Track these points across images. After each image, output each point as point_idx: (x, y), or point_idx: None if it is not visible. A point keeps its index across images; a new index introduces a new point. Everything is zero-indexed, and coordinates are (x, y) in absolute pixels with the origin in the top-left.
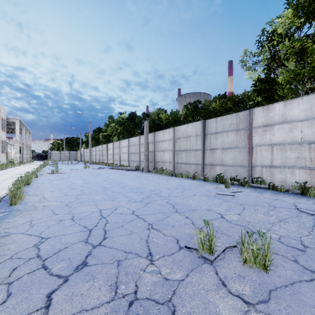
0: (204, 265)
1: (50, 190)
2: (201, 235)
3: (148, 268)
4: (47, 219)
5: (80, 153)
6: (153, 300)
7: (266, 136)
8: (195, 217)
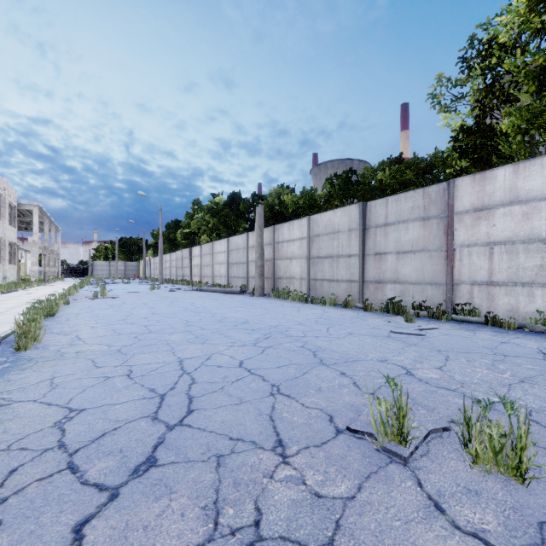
0: (390, 467)
1: (91, 326)
2: (381, 405)
3: (278, 473)
4: (81, 376)
5: (144, 264)
6: (295, 542)
7: (479, 229)
8: (357, 373)
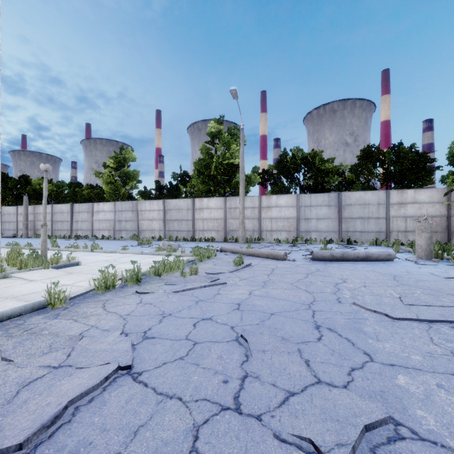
0: None
1: None
2: None
3: None
4: None
5: None
6: None
7: (98, 216)
8: None
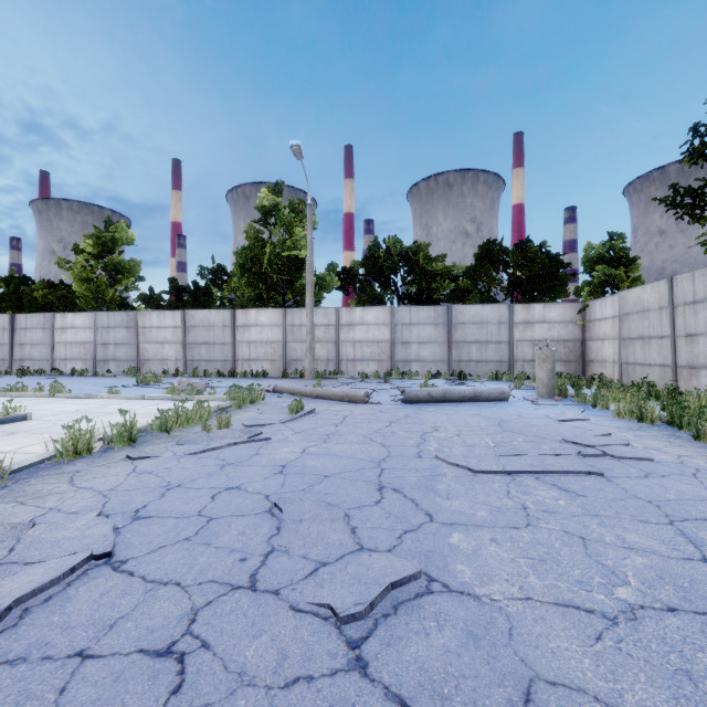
0: None
1: None
2: None
3: None
4: None
5: None
6: None
7: (63, 336)
8: None
